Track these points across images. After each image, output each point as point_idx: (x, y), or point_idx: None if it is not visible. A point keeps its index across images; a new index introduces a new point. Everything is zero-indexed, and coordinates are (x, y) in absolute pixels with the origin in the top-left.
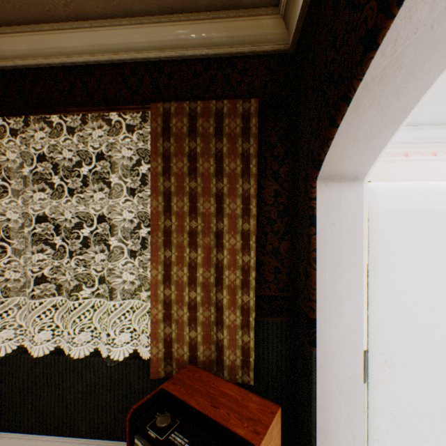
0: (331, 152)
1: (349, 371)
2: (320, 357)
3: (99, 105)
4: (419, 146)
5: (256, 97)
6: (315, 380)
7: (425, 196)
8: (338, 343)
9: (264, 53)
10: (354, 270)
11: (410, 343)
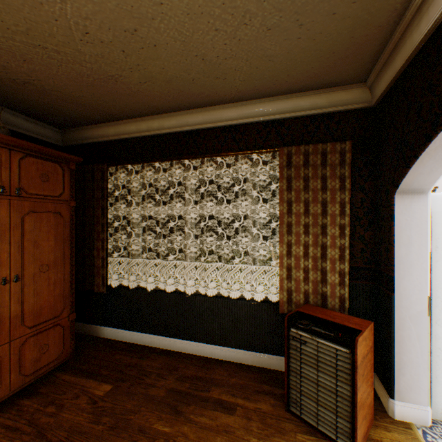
0: (405, 179)
1: (417, 308)
2: (397, 299)
3: (246, 150)
4: None
5: (347, 138)
6: (393, 313)
7: None
8: (409, 291)
9: (353, 109)
10: (420, 247)
11: None
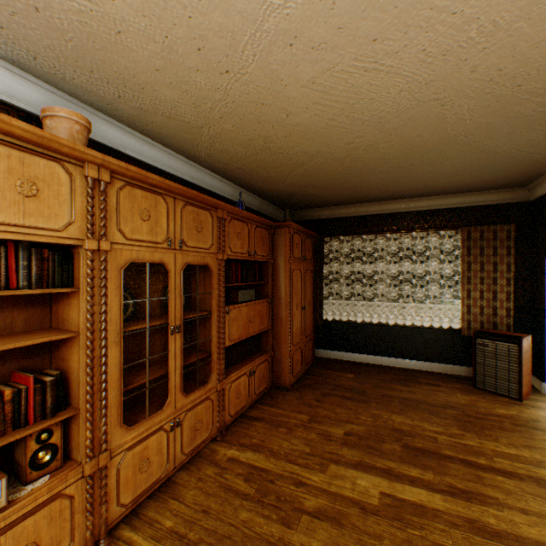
0: None
1: None
2: None
3: (435, 228)
4: None
5: (511, 221)
6: (544, 331)
7: None
8: None
9: (515, 202)
10: None
11: None
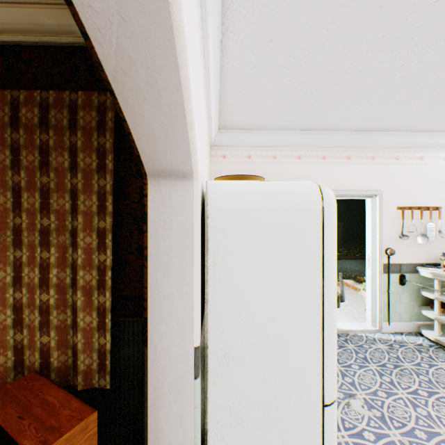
0: (142, 148)
1: (180, 369)
2: (152, 356)
3: None
4: (336, 150)
5: None
6: (147, 380)
7: (262, 195)
8: (169, 341)
9: None
10: (185, 267)
11: (248, 337)
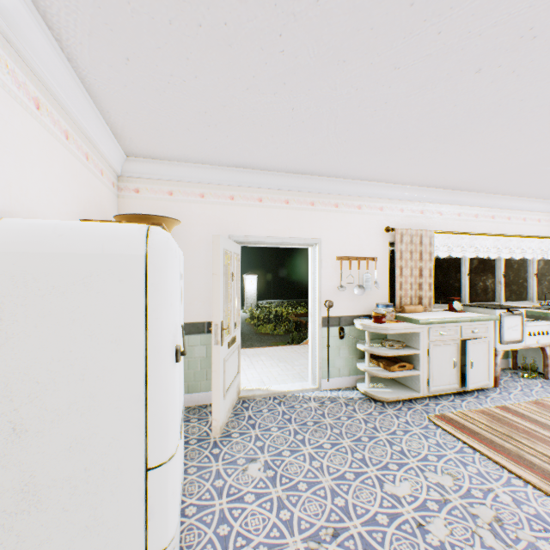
0: None
1: None
2: None
3: None
4: (274, 192)
5: None
6: None
7: (70, 237)
8: None
9: None
10: None
11: (49, 403)
